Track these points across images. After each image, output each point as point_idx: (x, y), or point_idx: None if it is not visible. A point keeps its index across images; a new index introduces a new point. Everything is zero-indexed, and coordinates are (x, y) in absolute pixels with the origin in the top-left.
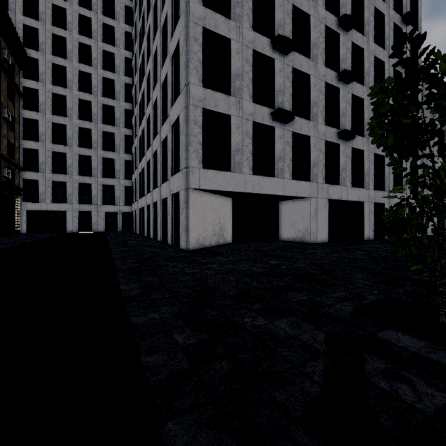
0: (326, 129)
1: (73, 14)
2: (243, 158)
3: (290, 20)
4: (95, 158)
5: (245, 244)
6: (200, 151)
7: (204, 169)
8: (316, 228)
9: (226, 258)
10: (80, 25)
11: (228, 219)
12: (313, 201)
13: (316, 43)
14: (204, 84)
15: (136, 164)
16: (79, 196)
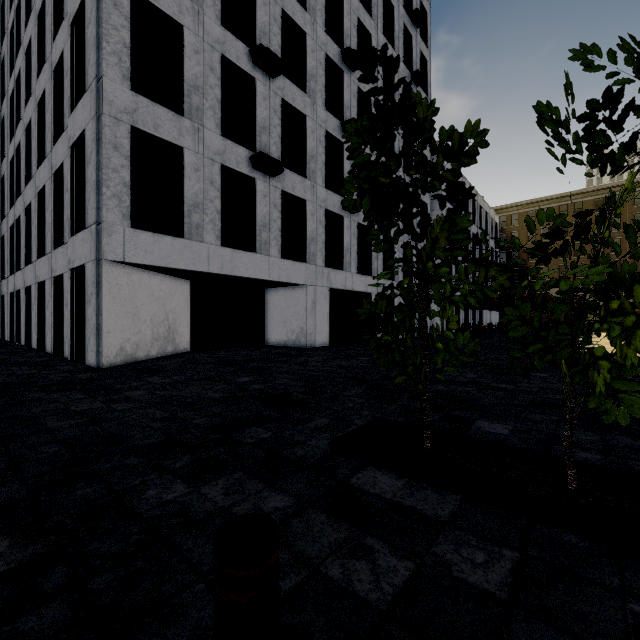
0: (327, 195)
1: None
2: (206, 219)
3: (279, 30)
4: None
5: (211, 352)
6: (125, 198)
7: (134, 229)
8: (314, 328)
9: (166, 379)
10: None
11: (184, 314)
12: (310, 289)
13: (314, 74)
14: (134, 86)
15: (5, 210)
16: None
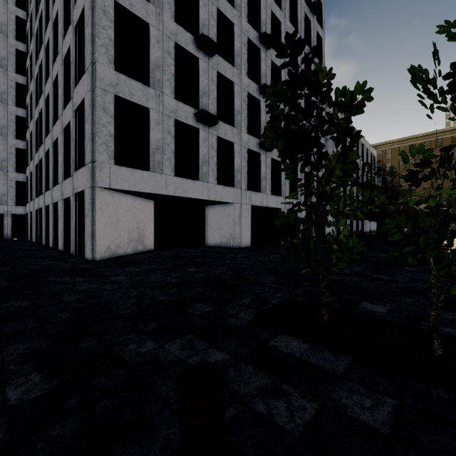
0: (249, 138)
1: None
2: (164, 157)
3: (215, 23)
4: None
5: (168, 250)
6: (111, 144)
7: (116, 166)
8: (239, 233)
9: (138, 268)
10: None
11: (149, 224)
12: (237, 206)
13: (240, 53)
14: (117, 67)
15: (32, 154)
16: None
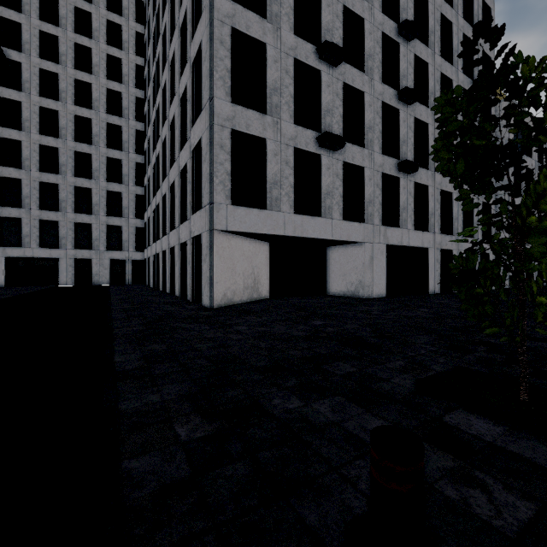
0: (384, 160)
1: (67, 6)
2: (282, 193)
3: (341, 24)
4: (97, 191)
5: (285, 299)
6: (227, 183)
7: (233, 206)
8: (371, 280)
9: (259, 318)
10: (77, 21)
11: (264, 269)
12: (368, 246)
13: (372, 54)
14: (233, 99)
15: (150, 200)
16: (75, 239)
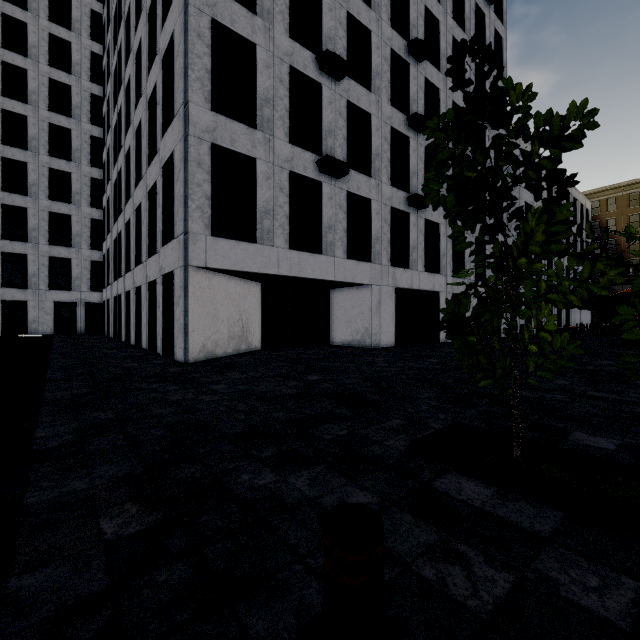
0: (392, 192)
1: None
2: (275, 224)
3: (344, 33)
4: (35, 212)
5: (280, 351)
6: (207, 209)
7: (214, 237)
8: (379, 328)
9: (243, 374)
10: None
11: (255, 315)
12: (375, 289)
13: (379, 71)
14: (214, 107)
15: (110, 226)
16: (2, 274)
